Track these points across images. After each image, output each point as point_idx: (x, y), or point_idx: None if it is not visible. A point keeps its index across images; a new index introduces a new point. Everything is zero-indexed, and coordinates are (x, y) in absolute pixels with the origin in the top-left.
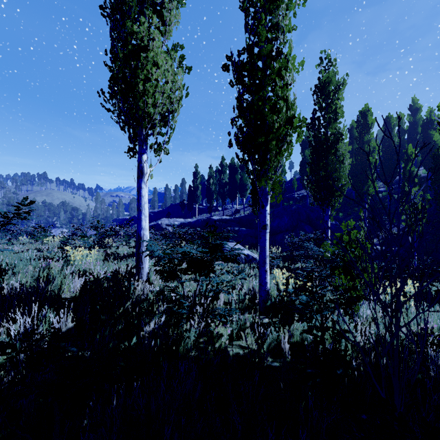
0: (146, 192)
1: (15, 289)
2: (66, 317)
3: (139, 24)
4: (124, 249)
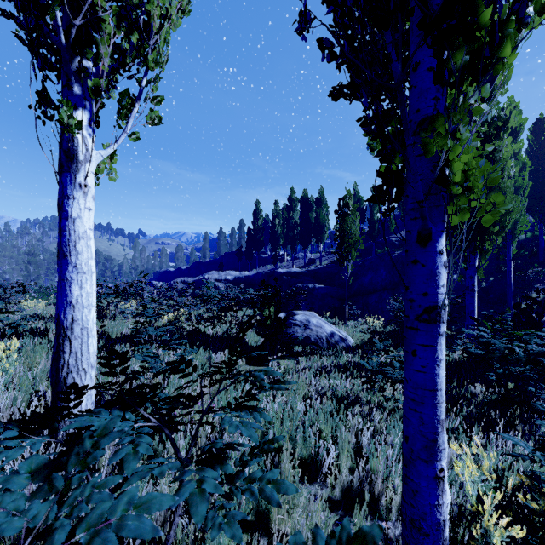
0: (82, 210)
1: None
2: None
3: None
4: (131, 323)
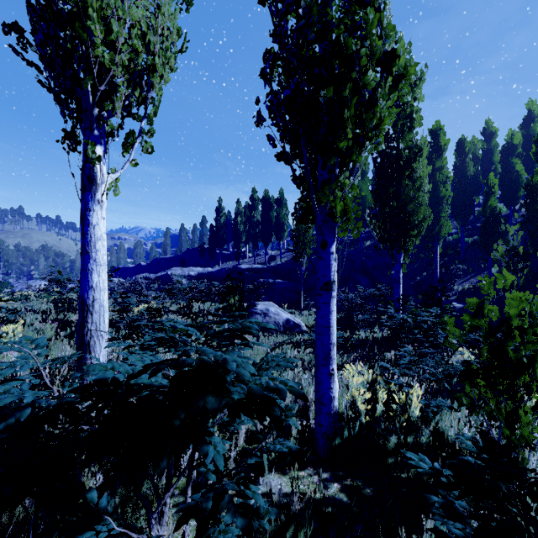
0: (99, 219)
1: None
2: None
3: None
4: None
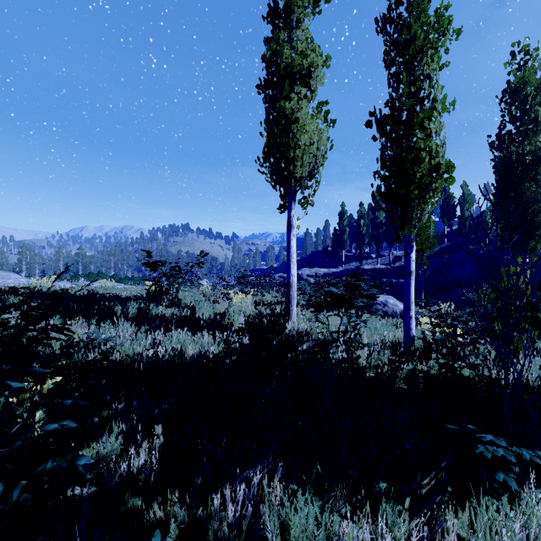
0: (294, 243)
1: (207, 317)
2: (240, 340)
3: (289, 96)
4: (268, 298)
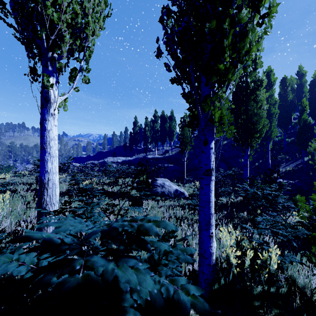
0: (52, 126)
1: None
2: None
3: None
4: (64, 186)
